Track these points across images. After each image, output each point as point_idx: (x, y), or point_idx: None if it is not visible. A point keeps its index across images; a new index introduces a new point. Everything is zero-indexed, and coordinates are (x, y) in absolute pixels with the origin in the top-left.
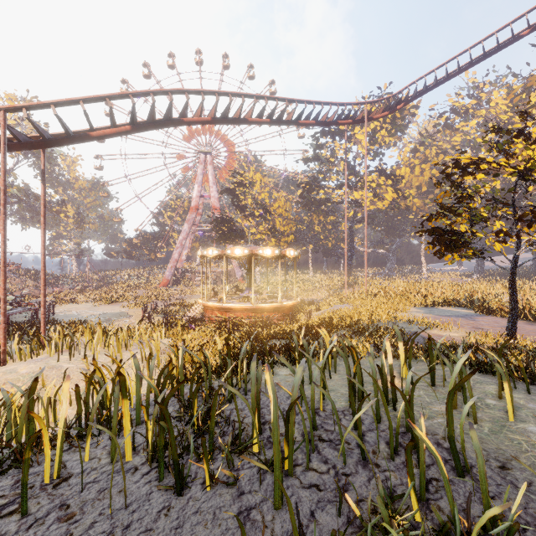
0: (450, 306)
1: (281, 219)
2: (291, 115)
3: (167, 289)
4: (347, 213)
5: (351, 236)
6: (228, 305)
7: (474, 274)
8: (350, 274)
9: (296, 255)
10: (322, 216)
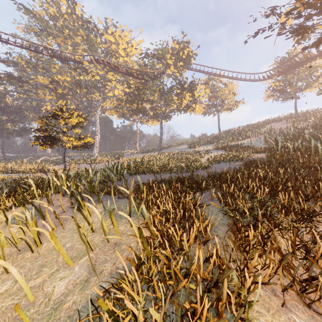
0: None
1: None
2: None
3: None
4: None
5: None
6: None
7: None
8: None
9: None
10: None
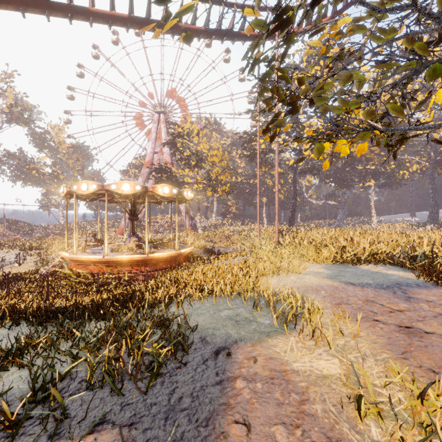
0: (379, 264)
1: (219, 169)
2: (164, 12)
3: (116, 237)
4: (286, 162)
5: (294, 186)
6: (75, 256)
7: (427, 224)
8: (293, 223)
9: (176, 193)
10: (268, 168)
